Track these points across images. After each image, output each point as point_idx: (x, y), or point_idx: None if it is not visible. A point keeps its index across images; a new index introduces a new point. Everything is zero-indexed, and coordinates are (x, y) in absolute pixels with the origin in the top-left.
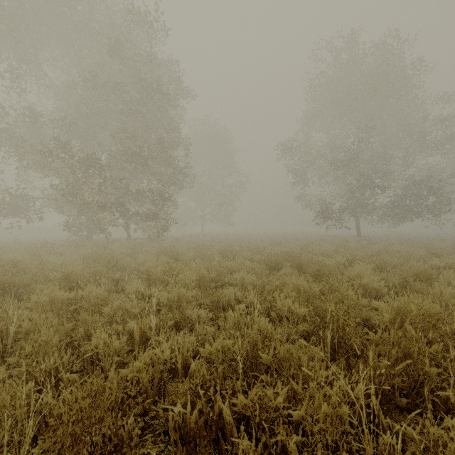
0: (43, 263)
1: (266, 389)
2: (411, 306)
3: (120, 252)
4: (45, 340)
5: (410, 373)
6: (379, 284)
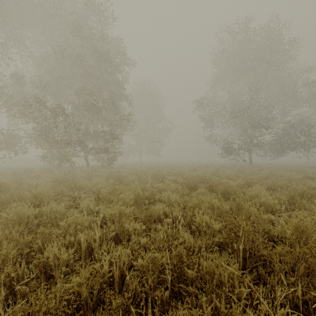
0: (22, 184)
1: (193, 309)
2: (307, 223)
3: (80, 176)
4: (4, 254)
5: (315, 286)
6: (274, 202)
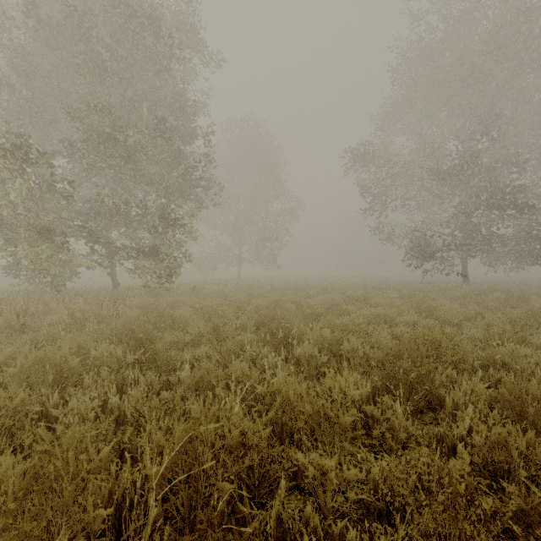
0: None
1: None
2: None
3: (55, 321)
4: None
5: None
6: None
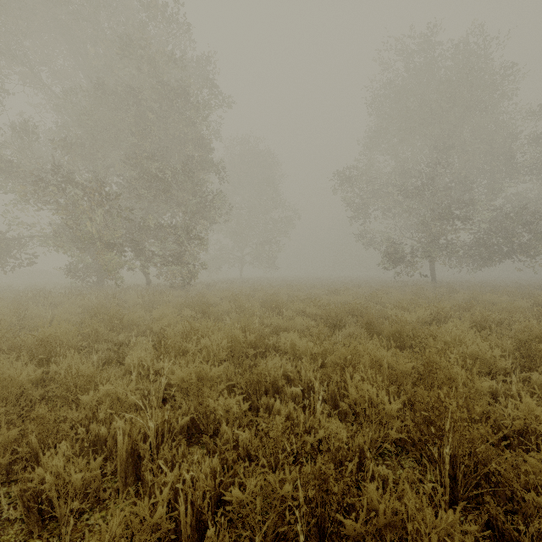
0: (26, 319)
1: None
2: None
3: (133, 303)
4: None
5: None
6: (493, 354)
